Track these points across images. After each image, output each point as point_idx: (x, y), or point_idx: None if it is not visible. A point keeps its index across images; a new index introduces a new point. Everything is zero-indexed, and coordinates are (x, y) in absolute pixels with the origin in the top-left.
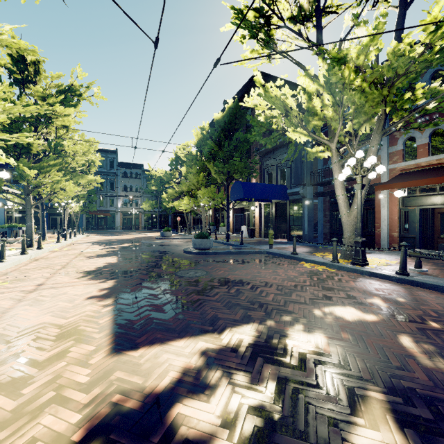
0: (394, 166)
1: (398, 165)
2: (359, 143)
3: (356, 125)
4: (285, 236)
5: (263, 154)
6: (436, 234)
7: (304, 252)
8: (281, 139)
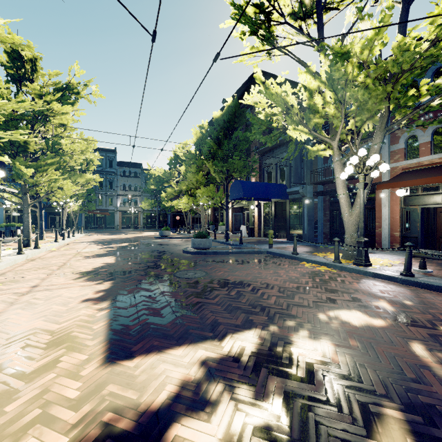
0: (395, 165)
1: (400, 164)
2: (361, 142)
3: (359, 123)
4: (285, 236)
5: (262, 153)
6: (438, 233)
7: (305, 251)
8: (280, 138)
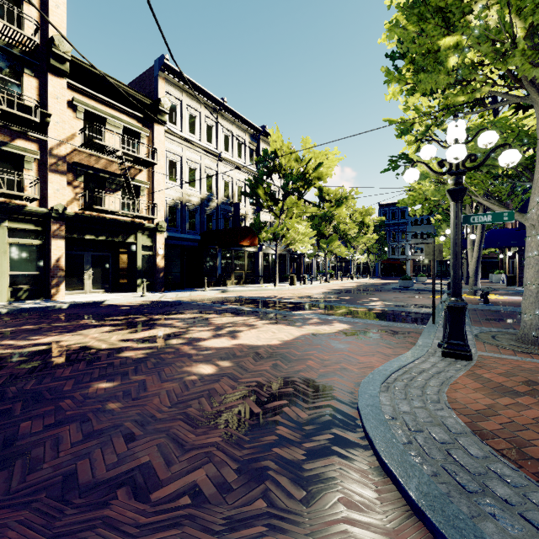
0: None
1: None
2: None
3: None
4: None
5: None
6: None
7: None
8: None
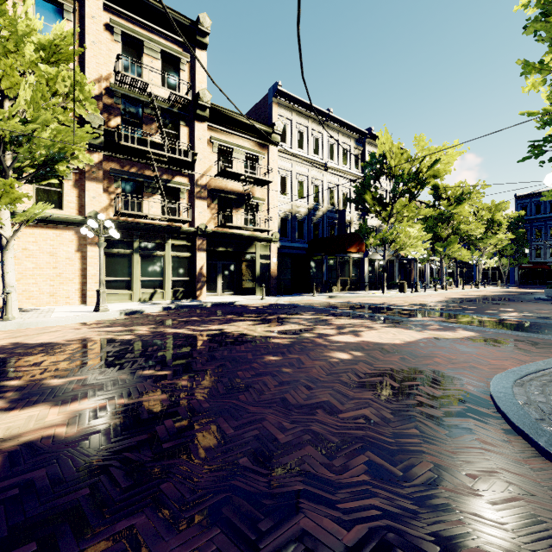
0: None
1: None
2: None
3: None
4: None
5: None
6: None
7: None
8: None
